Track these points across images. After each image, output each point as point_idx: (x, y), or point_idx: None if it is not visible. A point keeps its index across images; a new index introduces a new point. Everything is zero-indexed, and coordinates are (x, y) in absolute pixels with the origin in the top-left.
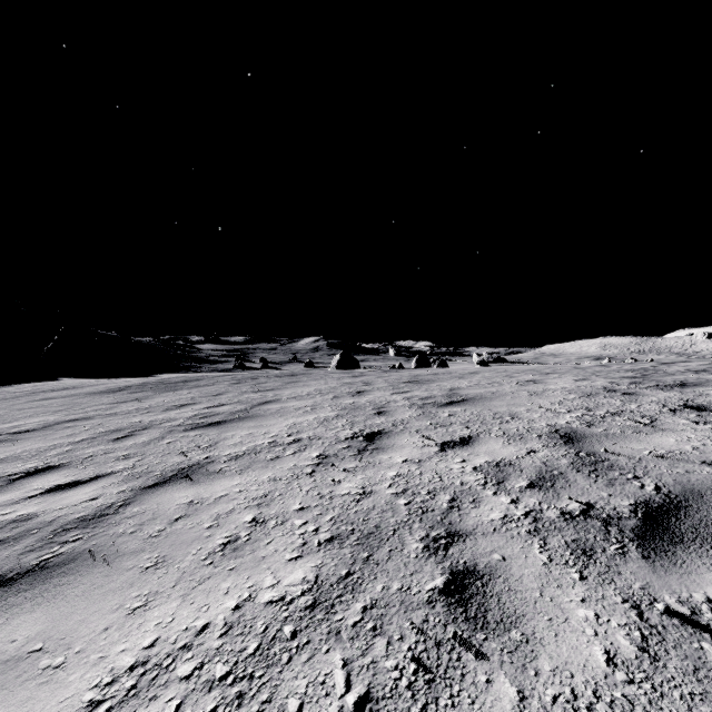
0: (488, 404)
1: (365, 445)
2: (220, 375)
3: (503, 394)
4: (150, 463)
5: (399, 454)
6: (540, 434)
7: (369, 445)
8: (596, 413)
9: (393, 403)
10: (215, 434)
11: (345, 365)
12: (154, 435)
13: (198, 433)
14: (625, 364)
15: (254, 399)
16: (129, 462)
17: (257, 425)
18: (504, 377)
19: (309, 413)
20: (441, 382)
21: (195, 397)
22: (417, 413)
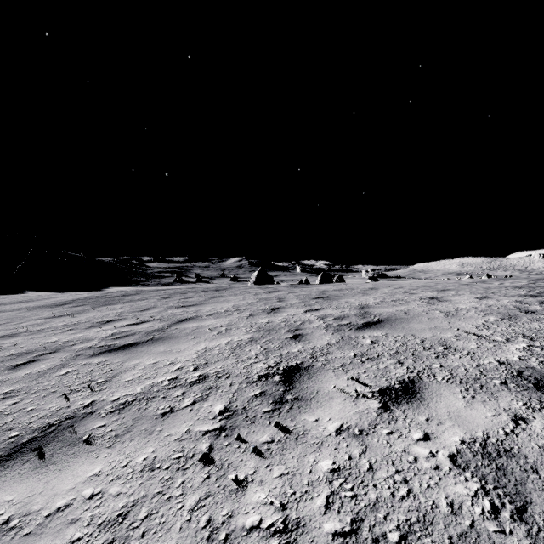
0: (408, 327)
1: (282, 391)
2: (156, 289)
3: (417, 314)
4: (22, 410)
5: (329, 413)
6: (502, 379)
7: (288, 391)
8: (543, 344)
9: (308, 323)
10: (119, 362)
11: (262, 281)
12: (56, 361)
13: (103, 359)
14: (499, 280)
15: (175, 316)
16: (1, 406)
17: (167, 350)
18: (405, 294)
19: (223, 335)
20: (347, 298)
21: (123, 313)
22: (336, 338)
